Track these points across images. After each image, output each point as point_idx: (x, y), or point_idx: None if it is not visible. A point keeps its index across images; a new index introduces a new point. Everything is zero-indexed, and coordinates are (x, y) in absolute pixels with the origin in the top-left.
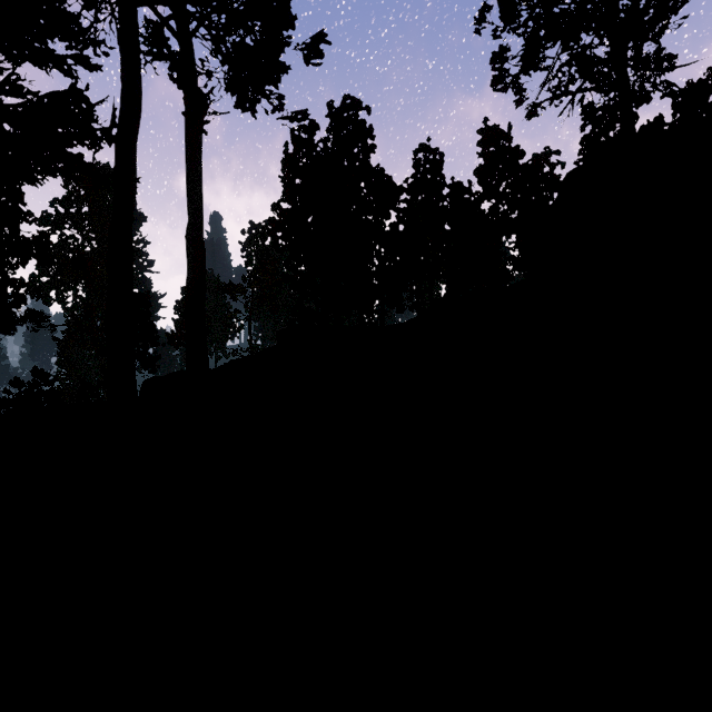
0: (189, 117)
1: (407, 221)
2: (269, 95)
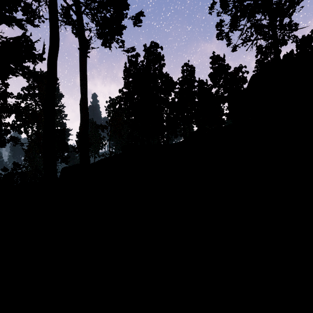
0: (81, 50)
1: (179, 97)
2: (117, 40)
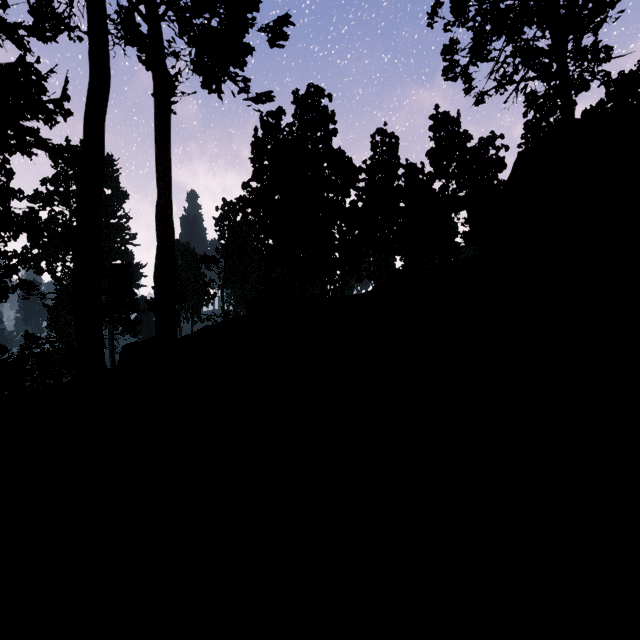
0: (158, 98)
1: (366, 199)
2: (235, 77)
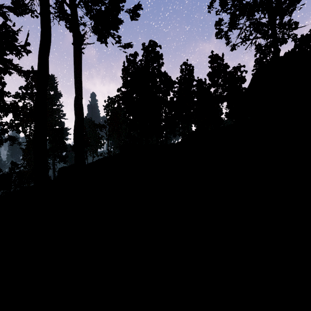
0: (75, 45)
1: (177, 96)
2: (114, 35)
